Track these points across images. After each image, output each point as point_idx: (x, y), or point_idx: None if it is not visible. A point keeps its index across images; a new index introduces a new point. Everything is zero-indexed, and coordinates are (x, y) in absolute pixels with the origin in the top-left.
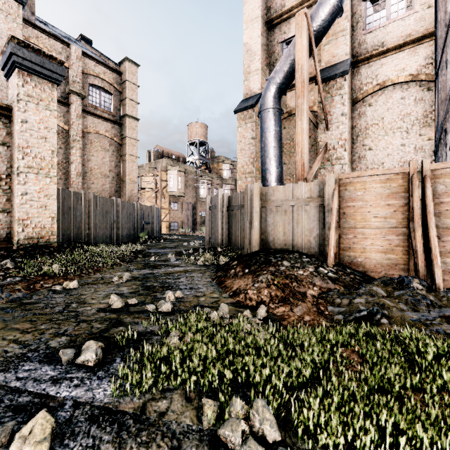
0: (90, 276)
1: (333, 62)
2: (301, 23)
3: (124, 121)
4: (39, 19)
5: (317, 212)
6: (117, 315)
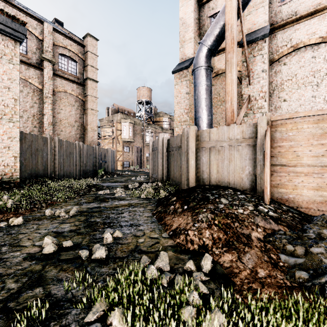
0: (41, 210)
1: (254, 29)
2: None
3: (86, 83)
4: (22, 5)
5: (249, 152)
6: (42, 265)
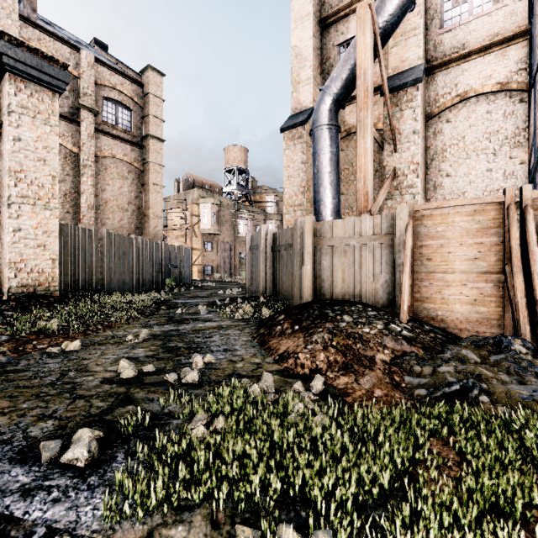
0: (98, 334)
1: (402, 69)
2: (364, 17)
3: (146, 142)
4: (43, 19)
5: (385, 253)
6: (126, 388)
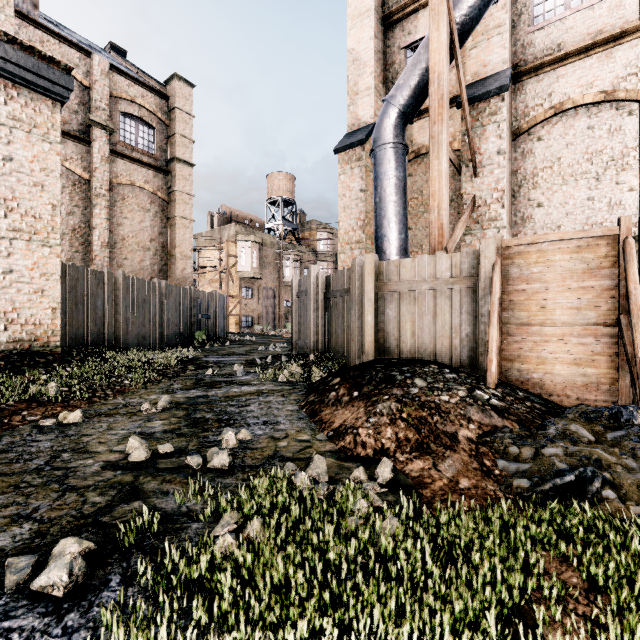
0: (106, 402)
1: (484, 75)
2: (438, 8)
3: (172, 167)
4: (49, 18)
5: (466, 300)
6: (134, 476)
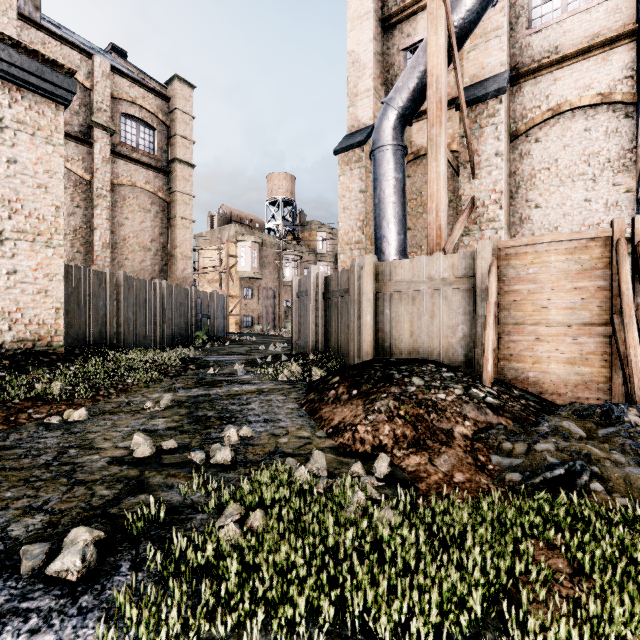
0: (110, 400)
1: (482, 77)
2: (436, 12)
3: (172, 168)
4: (50, 20)
5: (463, 300)
6: (139, 470)
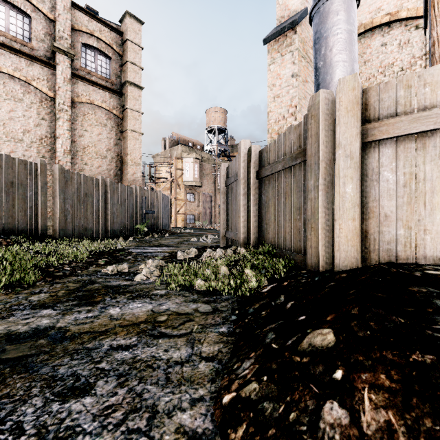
0: None
1: None
2: None
3: (124, 90)
4: None
5: None
6: None
